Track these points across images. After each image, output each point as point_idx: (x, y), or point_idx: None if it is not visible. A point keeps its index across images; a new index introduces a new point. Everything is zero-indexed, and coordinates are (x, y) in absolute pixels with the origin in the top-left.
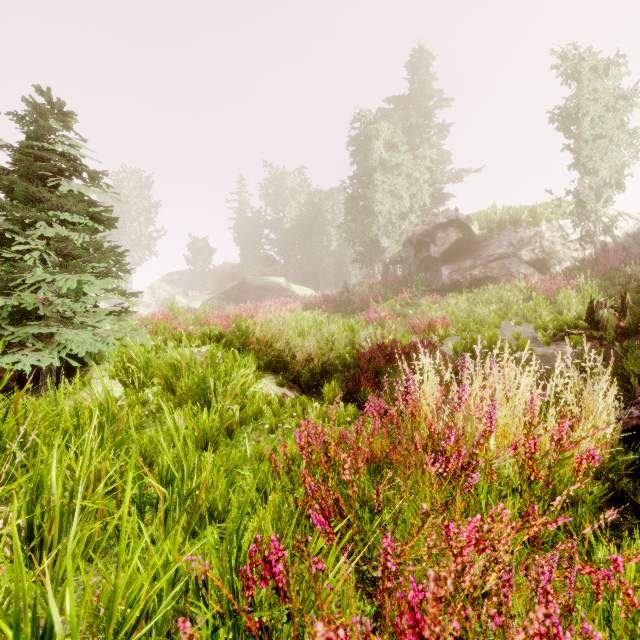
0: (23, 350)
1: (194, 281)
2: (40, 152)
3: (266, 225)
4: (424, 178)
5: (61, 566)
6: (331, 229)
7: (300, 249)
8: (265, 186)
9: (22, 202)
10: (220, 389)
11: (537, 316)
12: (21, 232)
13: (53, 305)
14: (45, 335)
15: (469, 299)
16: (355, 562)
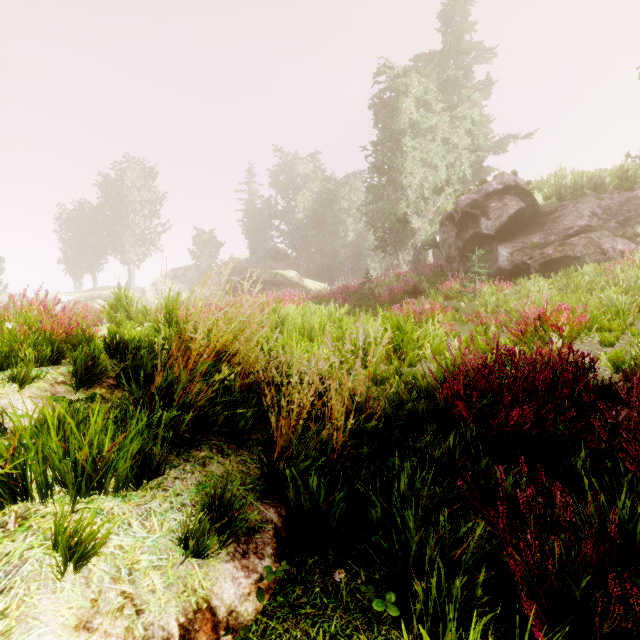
0: None
1: (200, 277)
2: None
3: (276, 216)
4: (464, 142)
5: None
6: (347, 218)
7: (313, 241)
8: (275, 173)
9: None
10: None
11: None
12: None
13: None
14: None
15: (550, 285)
16: None
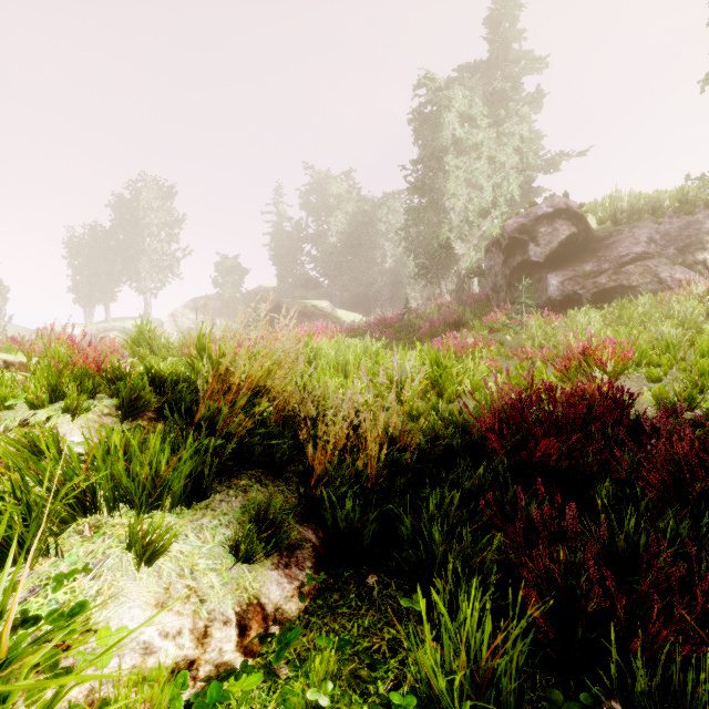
0: None
1: (223, 307)
2: None
3: (307, 240)
4: (512, 161)
5: None
6: (385, 242)
7: (348, 268)
8: (306, 193)
9: None
10: None
11: None
12: None
13: None
14: None
15: (603, 317)
16: None
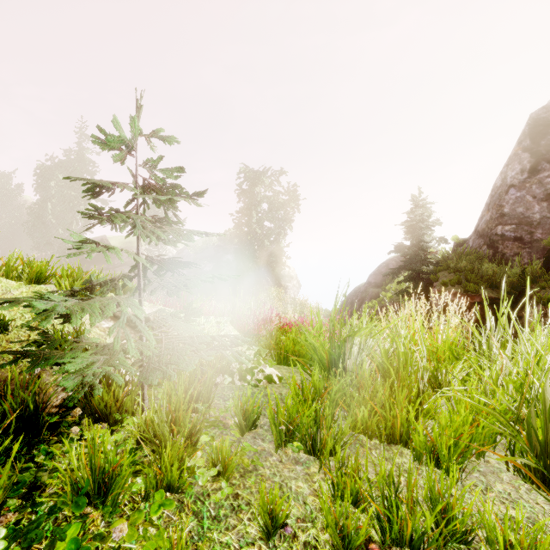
0: None
1: None
2: None
3: None
4: None
5: None
6: None
7: None
8: None
9: None
10: None
11: None
12: None
13: None
14: None
15: None
16: None
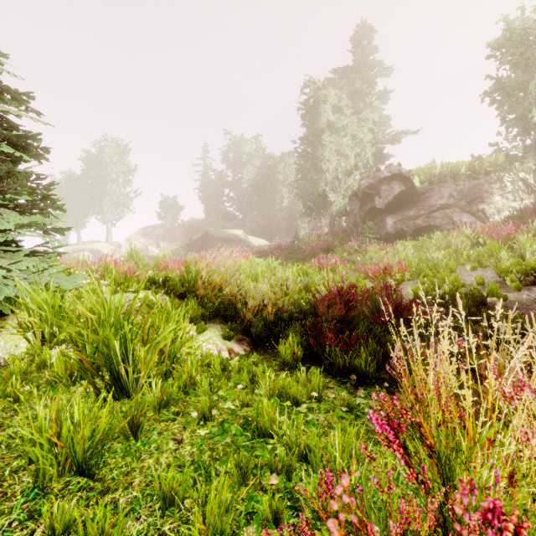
0: None
1: (165, 234)
2: None
3: (227, 185)
4: (367, 138)
5: None
6: (283, 188)
7: (256, 206)
8: (226, 151)
9: None
10: (130, 355)
11: (495, 260)
12: None
13: None
14: None
15: (415, 246)
16: None
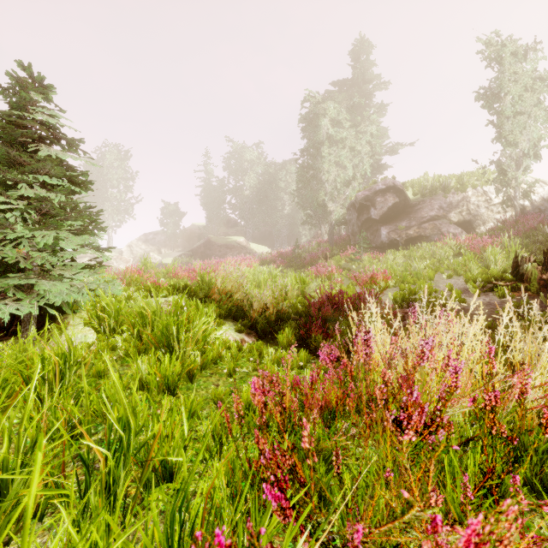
0: (5, 300)
1: (166, 240)
2: (21, 120)
3: (228, 192)
4: (365, 150)
5: (1, 529)
6: (284, 195)
7: (258, 213)
8: (227, 158)
9: (5, 166)
10: (182, 336)
11: (467, 270)
12: (3, 192)
13: (33, 259)
14: (26, 286)
15: (405, 255)
16: (316, 547)
